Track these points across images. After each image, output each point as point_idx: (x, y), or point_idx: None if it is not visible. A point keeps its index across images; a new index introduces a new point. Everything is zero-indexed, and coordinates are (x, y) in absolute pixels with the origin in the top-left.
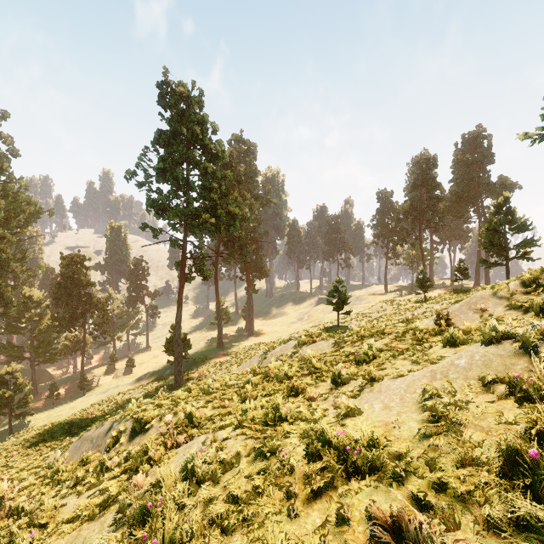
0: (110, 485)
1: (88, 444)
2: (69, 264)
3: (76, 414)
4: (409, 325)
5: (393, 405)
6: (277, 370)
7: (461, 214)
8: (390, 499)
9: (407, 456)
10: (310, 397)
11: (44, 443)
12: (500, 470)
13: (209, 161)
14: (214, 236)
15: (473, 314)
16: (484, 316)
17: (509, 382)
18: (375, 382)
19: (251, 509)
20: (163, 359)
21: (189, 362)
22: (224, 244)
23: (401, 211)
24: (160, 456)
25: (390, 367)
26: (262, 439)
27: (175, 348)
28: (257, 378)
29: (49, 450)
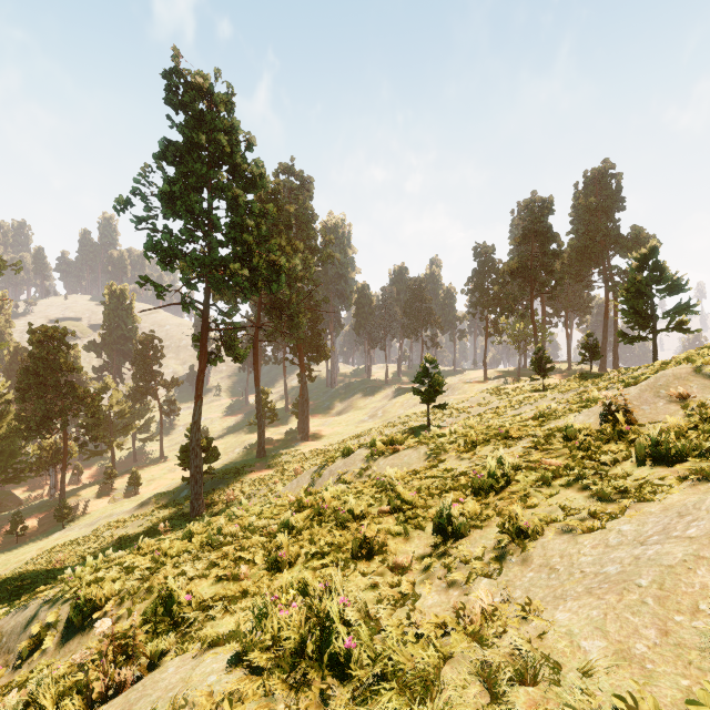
0: None
1: None
2: (41, 341)
3: (40, 561)
4: (547, 424)
5: (644, 650)
6: (337, 502)
7: (582, 277)
8: None
9: None
10: (397, 564)
11: None
12: None
13: (242, 188)
14: (248, 296)
15: (666, 405)
16: (690, 408)
17: None
18: (529, 542)
19: None
20: (183, 473)
21: (216, 479)
22: (267, 312)
23: (507, 270)
24: None
25: (545, 504)
26: None
27: (191, 461)
28: (303, 518)
29: None
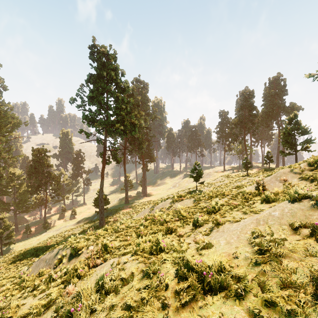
0: (53, 291)
1: (44, 263)
2: (37, 154)
3: (40, 243)
4: (239, 190)
5: (232, 241)
6: (159, 217)
7: (268, 125)
8: (234, 311)
9: (245, 279)
10: (179, 234)
11: (19, 261)
12: (312, 292)
13: (120, 92)
14: (123, 137)
15: (278, 183)
16: (286, 184)
17: (309, 227)
18: (220, 225)
19: (138, 315)
20: (93, 210)
21: (108, 212)
22: (129, 142)
23: (233, 123)
24: (85, 273)
25: (229, 216)
26: (148, 263)
27: (99, 204)
28: (147, 222)
29: (22, 266)
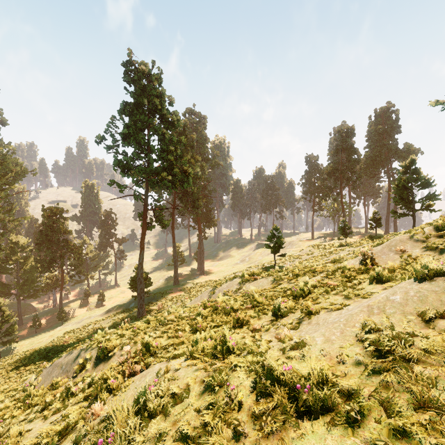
0: (72, 411)
1: (58, 370)
2: (49, 215)
3: (54, 341)
4: (337, 265)
5: (334, 338)
6: (224, 304)
7: (374, 175)
8: None
9: (359, 396)
10: (254, 328)
11: (24, 367)
12: None
13: (167, 128)
14: (171, 191)
15: (393, 255)
16: (404, 257)
17: None
18: (312, 315)
19: None
20: (129, 294)
21: (150, 297)
22: (180, 198)
23: (325, 171)
24: (118, 384)
25: (324, 301)
26: (211, 371)
27: (138, 285)
28: (207, 311)
29: (28, 374)
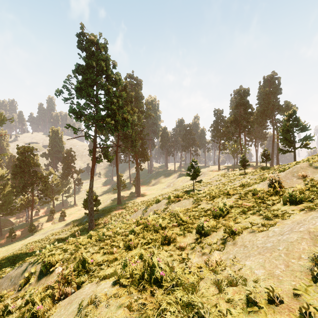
0: None
1: (8, 282)
2: (22, 152)
3: (23, 249)
4: (245, 189)
5: (279, 273)
6: (154, 222)
7: (262, 124)
8: None
9: None
10: (180, 246)
11: None
12: None
13: (111, 85)
14: (114, 133)
15: (296, 180)
16: (307, 181)
17: None
18: (236, 236)
19: None
20: (84, 211)
21: (99, 213)
22: (122, 140)
23: (228, 121)
24: (44, 311)
25: (243, 221)
26: (136, 311)
27: (89, 205)
28: (139, 228)
29: None
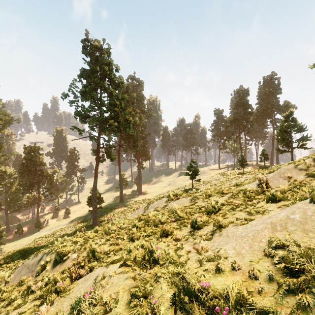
0: (26, 309)
1: (26, 269)
2: (29, 152)
3: (31, 244)
4: (239, 188)
5: (244, 252)
6: (154, 217)
7: (262, 123)
8: None
9: None
10: (176, 238)
11: (6, 264)
12: None
13: (114, 88)
14: (117, 134)
15: (282, 180)
16: (291, 181)
17: None
18: (222, 229)
19: None
20: (87, 208)
21: (102, 211)
22: (124, 139)
23: (228, 121)
24: (65, 287)
25: (231, 217)
26: (139, 280)
27: (93, 203)
28: (141, 223)
29: (8, 270)
